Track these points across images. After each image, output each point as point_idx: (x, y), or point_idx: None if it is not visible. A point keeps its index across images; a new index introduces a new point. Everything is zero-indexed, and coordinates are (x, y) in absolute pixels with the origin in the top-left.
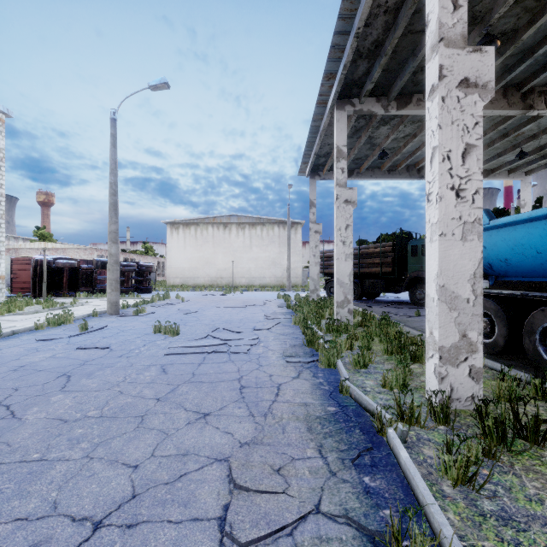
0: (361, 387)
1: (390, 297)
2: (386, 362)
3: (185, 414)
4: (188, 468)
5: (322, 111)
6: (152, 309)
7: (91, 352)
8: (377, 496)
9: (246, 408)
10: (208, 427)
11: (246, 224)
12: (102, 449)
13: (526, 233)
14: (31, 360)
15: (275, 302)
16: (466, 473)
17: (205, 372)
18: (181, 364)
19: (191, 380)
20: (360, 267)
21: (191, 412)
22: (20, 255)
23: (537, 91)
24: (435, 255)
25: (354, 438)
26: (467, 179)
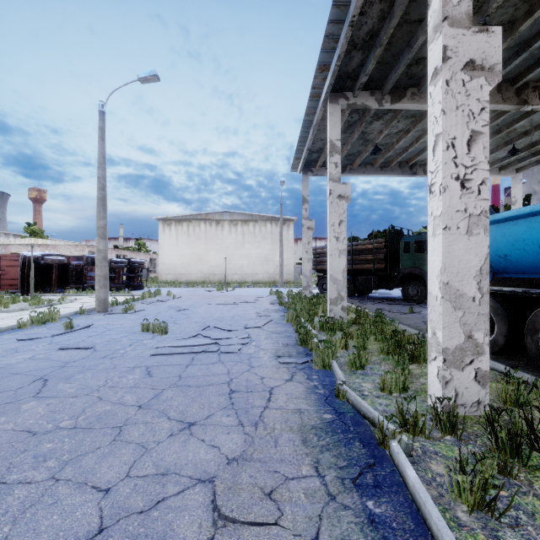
0: (358, 391)
1: (382, 294)
2: (383, 363)
3: (167, 424)
4: (167, 492)
5: (315, 105)
6: (142, 306)
7: (73, 353)
8: (383, 526)
9: (235, 416)
10: (193, 440)
11: (239, 220)
12: (71, 468)
13: (528, 228)
14: (7, 362)
15: (267, 298)
16: (483, 496)
17: (193, 374)
18: (168, 366)
19: (177, 384)
20: (352, 264)
21: (175, 421)
22: (10, 252)
23: (531, 86)
24: (438, 251)
25: (354, 453)
26: (472, 168)
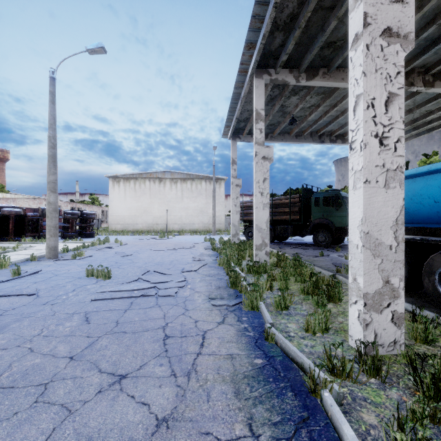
0: (284, 332)
1: (296, 240)
2: (304, 302)
3: (97, 379)
4: None
5: (243, 79)
6: (91, 253)
7: (14, 300)
8: None
9: (168, 365)
10: (122, 397)
11: (178, 179)
12: None
13: (425, 185)
14: None
15: (202, 244)
16: None
17: (130, 319)
18: (107, 311)
19: (113, 331)
20: (273, 215)
21: (106, 374)
22: None
23: (416, 71)
24: (359, 202)
25: (287, 405)
26: (389, 127)
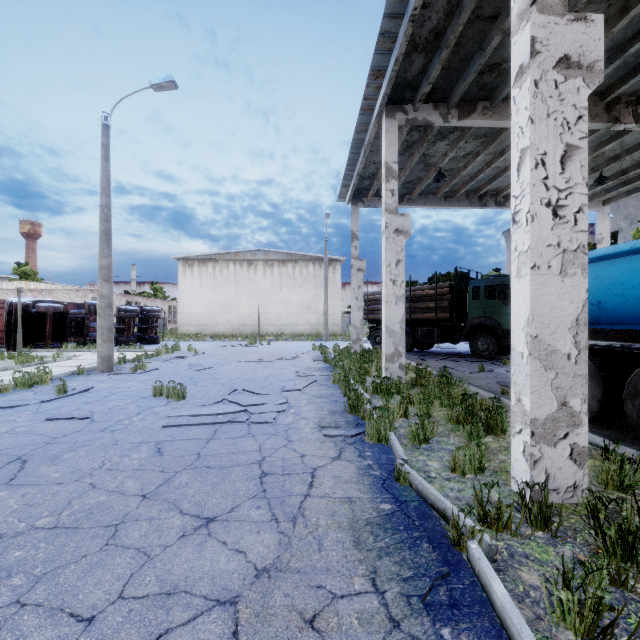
0: (423, 472)
1: (446, 348)
2: (452, 434)
3: (179, 521)
4: (172, 621)
5: (367, 120)
6: (156, 365)
7: (64, 424)
8: None
9: (268, 507)
10: (211, 542)
11: (275, 261)
12: (44, 586)
13: (628, 269)
14: None
15: (310, 354)
16: (595, 621)
17: (215, 451)
18: (184, 440)
19: (194, 465)
20: (411, 313)
21: (189, 516)
22: None
23: (623, 100)
24: (525, 295)
25: (421, 558)
26: (567, 192)
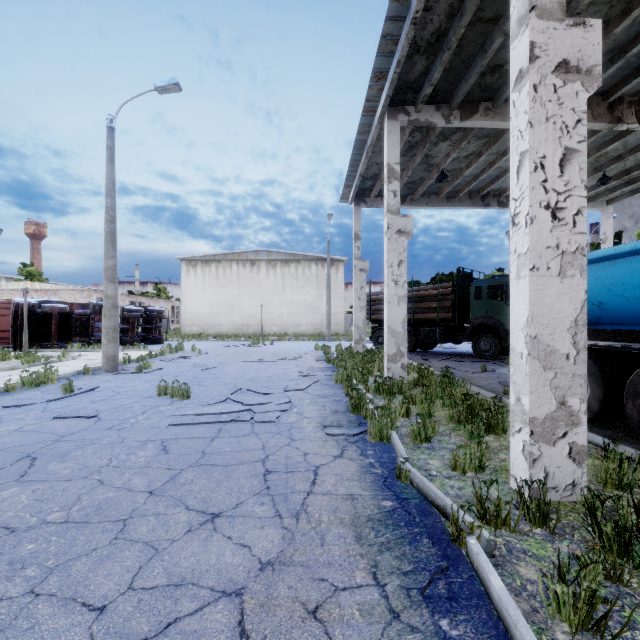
0: (424, 470)
1: (448, 348)
2: (453, 433)
3: (185, 516)
4: (180, 611)
5: (370, 121)
6: (160, 364)
7: (71, 423)
8: None
9: (271, 504)
10: (217, 537)
11: (278, 261)
12: (57, 578)
13: (629, 270)
14: None
15: (312, 354)
16: (590, 613)
17: (219, 450)
18: (189, 439)
19: (199, 463)
20: (413, 313)
21: (195, 512)
22: (1, 298)
23: (626, 100)
24: (524, 297)
25: (421, 553)
26: (566, 194)
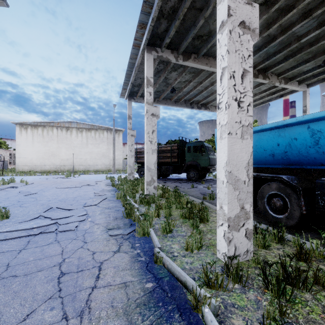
0: (170, 253)
1: (175, 176)
2: (183, 225)
3: None
4: None
5: (136, 52)
6: None
7: None
8: None
9: (60, 307)
10: None
11: (84, 128)
12: None
13: (259, 139)
14: None
15: (104, 182)
16: None
17: (23, 260)
18: None
19: (0, 276)
20: (159, 159)
21: None
22: None
23: None
24: (224, 149)
25: None
26: (244, 94)
